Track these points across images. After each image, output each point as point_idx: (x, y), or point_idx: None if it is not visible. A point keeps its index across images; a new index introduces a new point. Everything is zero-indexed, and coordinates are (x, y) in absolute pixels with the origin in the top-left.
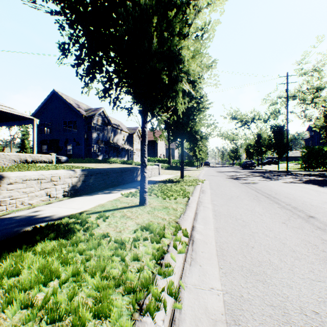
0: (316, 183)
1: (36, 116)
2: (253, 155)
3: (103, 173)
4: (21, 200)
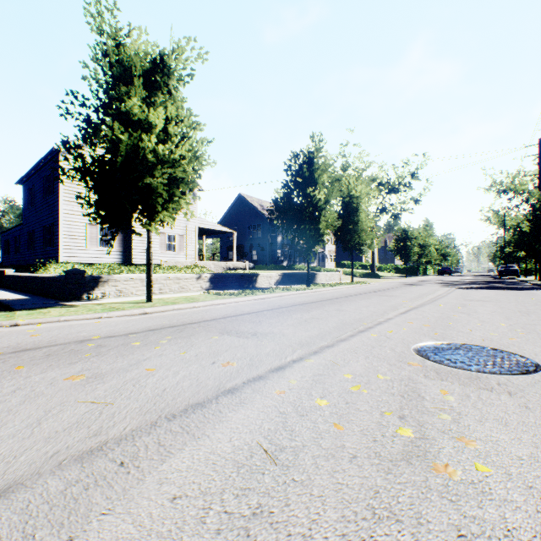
0: (476, 288)
1: (222, 222)
2: None
3: (291, 275)
4: (262, 283)
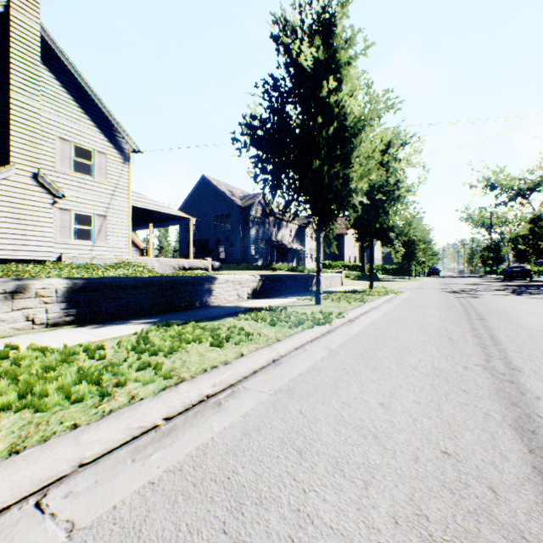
0: None
1: (182, 211)
2: (528, 254)
3: (277, 279)
4: (224, 297)
